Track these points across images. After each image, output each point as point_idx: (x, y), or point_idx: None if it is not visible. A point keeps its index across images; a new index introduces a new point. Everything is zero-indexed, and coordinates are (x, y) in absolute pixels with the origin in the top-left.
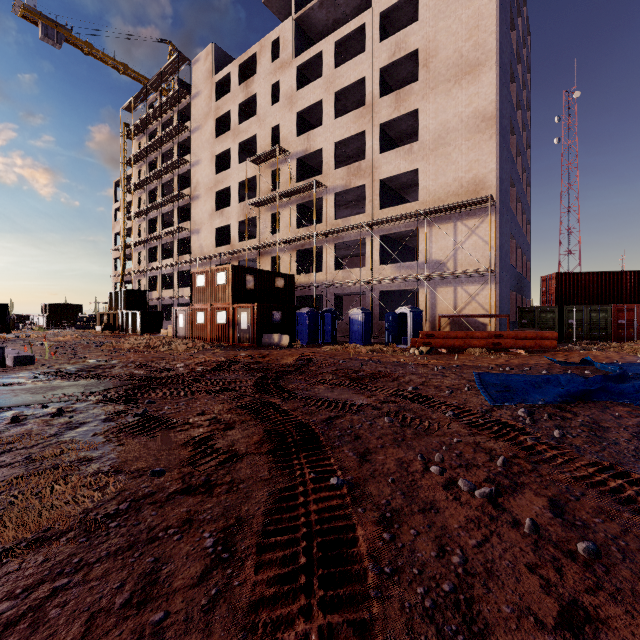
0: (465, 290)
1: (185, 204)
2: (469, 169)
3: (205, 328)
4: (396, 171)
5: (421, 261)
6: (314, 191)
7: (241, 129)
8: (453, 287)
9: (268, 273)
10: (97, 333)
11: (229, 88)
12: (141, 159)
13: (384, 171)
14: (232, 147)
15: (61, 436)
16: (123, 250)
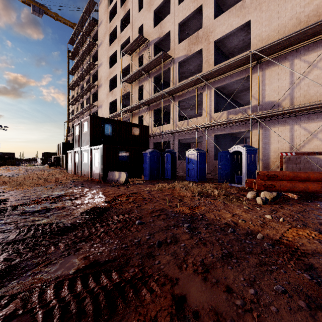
0: (304, 128)
1: (95, 91)
2: (309, 1)
3: (78, 165)
4: (229, 29)
5: (253, 104)
6: (162, 60)
7: (122, 35)
8: (289, 126)
9: (125, 123)
10: (47, 168)
11: None
12: (77, 70)
13: (218, 32)
14: (117, 49)
15: None
16: (67, 121)
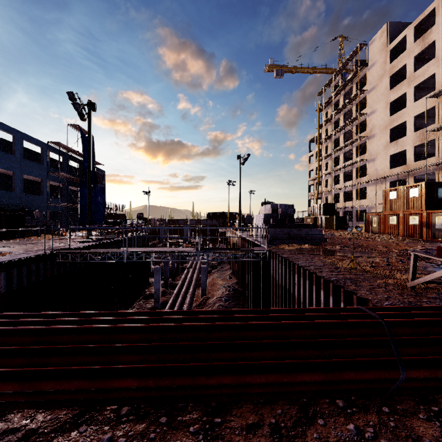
0: None
1: (362, 143)
2: None
3: (397, 227)
4: None
5: None
6: None
7: (416, 75)
8: None
9: None
10: None
11: (401, 47)
12: (328, 122)
13: None
14: (407, 91)
15: (426, 269)
16: (317, 180)
